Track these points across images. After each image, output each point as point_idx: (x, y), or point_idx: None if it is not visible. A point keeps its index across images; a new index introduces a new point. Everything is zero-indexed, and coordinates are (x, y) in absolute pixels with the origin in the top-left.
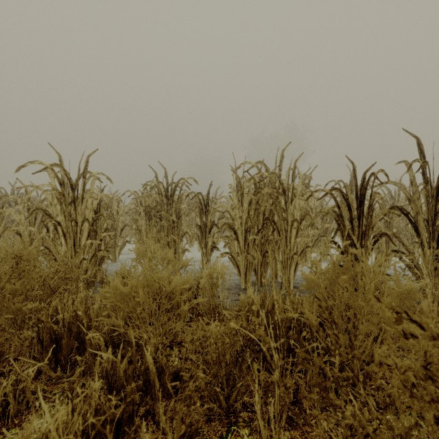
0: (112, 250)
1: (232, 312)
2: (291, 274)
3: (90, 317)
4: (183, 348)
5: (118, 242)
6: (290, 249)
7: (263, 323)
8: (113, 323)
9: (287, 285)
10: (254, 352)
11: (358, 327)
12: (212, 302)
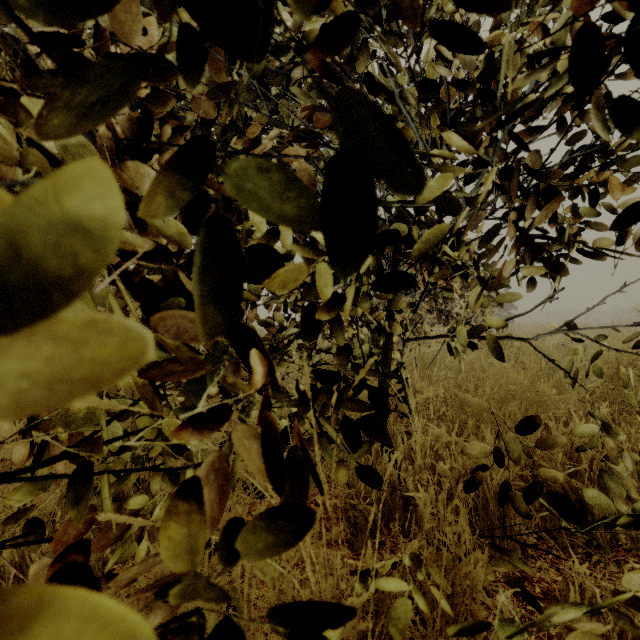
0: None
1: None
2: None
3: None
4: None
5: None
6: None
7: None
8: None
9: None
10: None
11: None
12: None
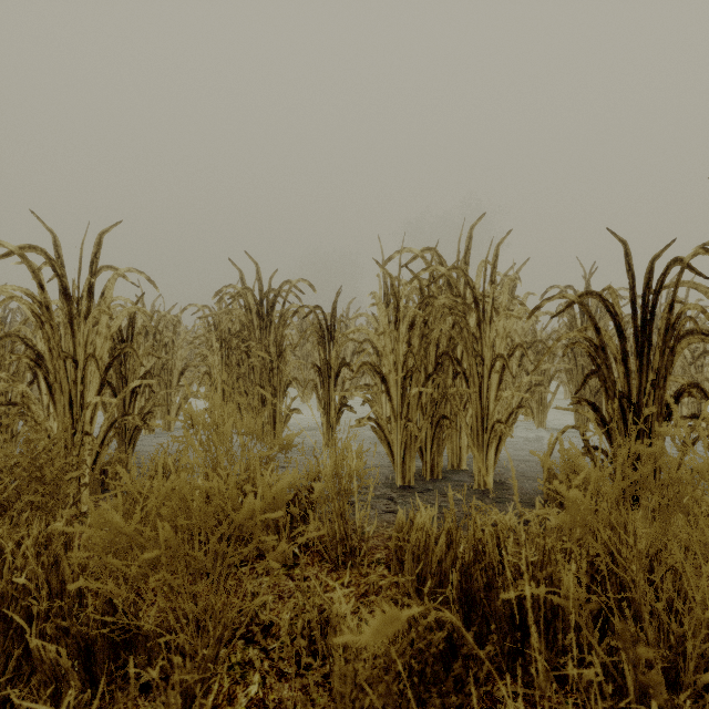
0: (163, 409)
1: (380, 542)
2: (490, 459)
3: (61, 578)
4: (274, 641)
5: (174, 395)
6: (488, 411)
7: (471, 633)
8: (110, 595)
9: (481, 479)
10: (435, 671)
11: (683, 612)
12: (339, 526)
